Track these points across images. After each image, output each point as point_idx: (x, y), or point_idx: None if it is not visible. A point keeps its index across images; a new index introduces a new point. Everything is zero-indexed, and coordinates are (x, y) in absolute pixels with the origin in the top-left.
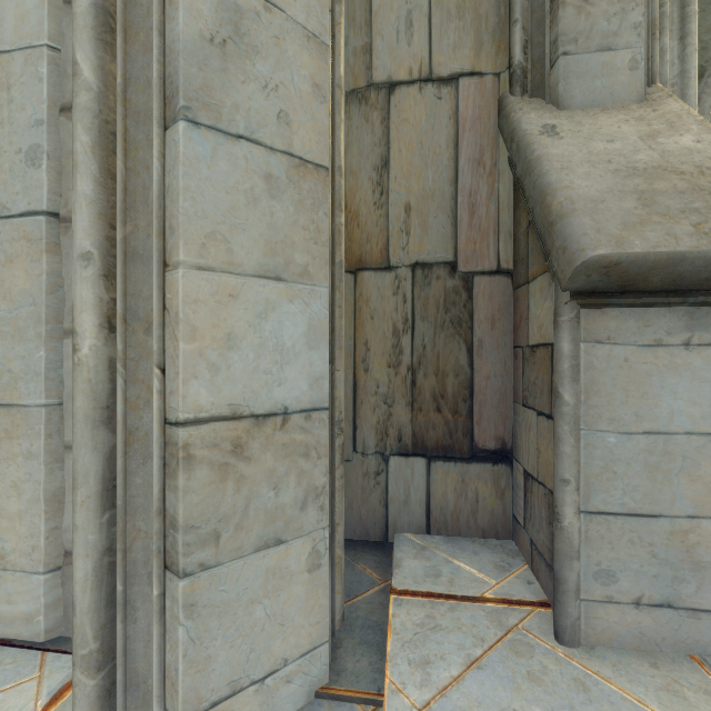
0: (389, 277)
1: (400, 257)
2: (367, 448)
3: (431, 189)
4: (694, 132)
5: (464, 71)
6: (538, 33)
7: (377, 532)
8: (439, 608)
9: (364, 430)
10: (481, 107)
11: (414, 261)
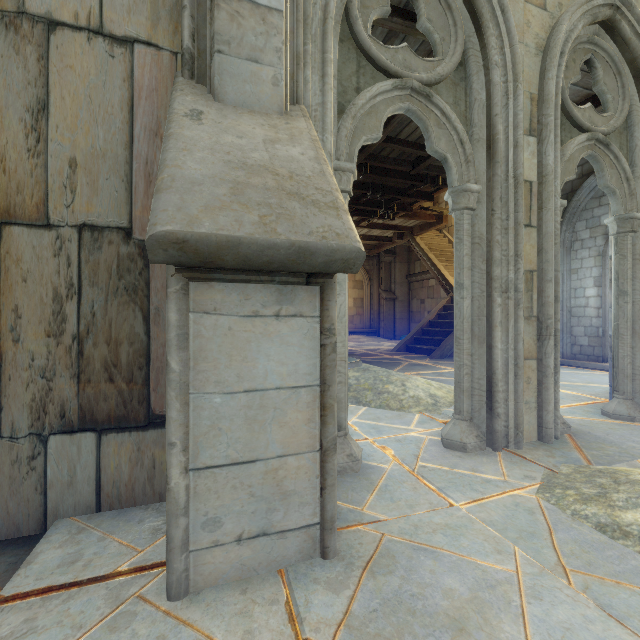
0: (48, 236)
1: (63, 215)
2: (17, 430)
3: (102, 148)
4: (304, 147)
5: (141, 38)
6: (204, 26)
7: (31, 525)
8: (51, 603)
9: (14, 410)
10: (158, 79)
11: (82, 222)
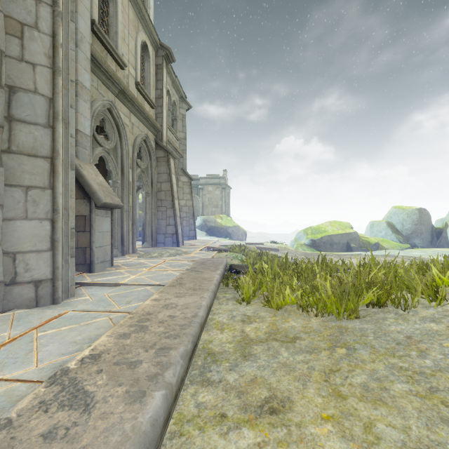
0: None
1: None
2: None
3: None
4: (101, 177)
5: None
6: None
7: None
8: None
9: None
10: None
11: None
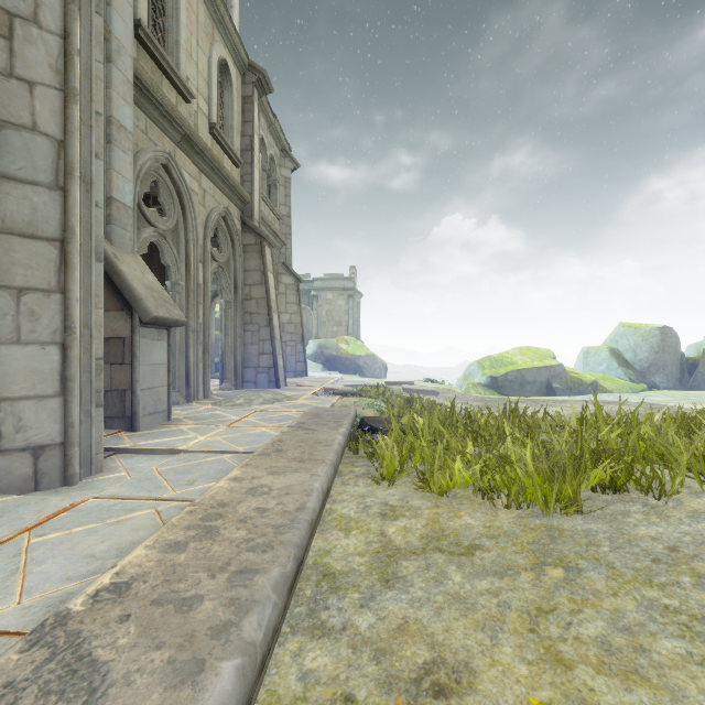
0: None
1: None
2: None
3: None
4: (151, 275)
5: None
6: None
7: None
8: None
9: None
10: None
11: None
